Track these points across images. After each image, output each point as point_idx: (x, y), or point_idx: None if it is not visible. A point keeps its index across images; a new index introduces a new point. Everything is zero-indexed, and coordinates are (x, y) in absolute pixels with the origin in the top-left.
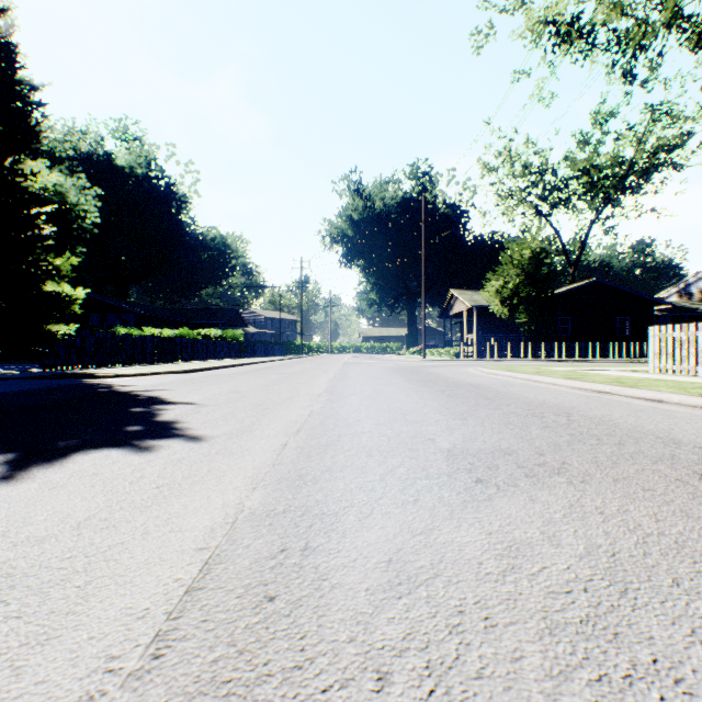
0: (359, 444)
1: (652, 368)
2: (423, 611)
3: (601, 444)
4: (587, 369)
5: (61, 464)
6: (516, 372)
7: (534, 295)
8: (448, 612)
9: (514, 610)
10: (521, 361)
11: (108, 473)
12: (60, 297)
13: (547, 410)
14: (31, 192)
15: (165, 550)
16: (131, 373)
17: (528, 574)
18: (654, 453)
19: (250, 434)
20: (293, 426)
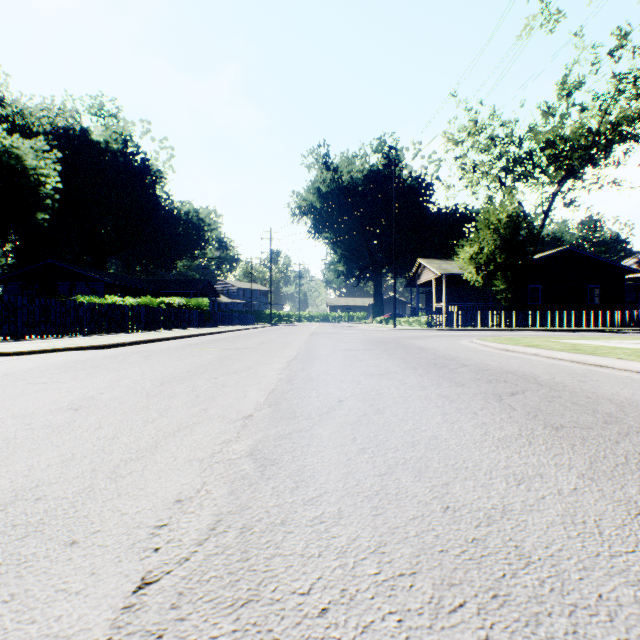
0: None
1: None
2: None
3: None
4: (619, 342)
5: None
6: (545, 348)
7: (511, 261)
8: None
9: None
10: (498, 330)
11: None
12: None
13: None
14: None
15: None
16: (6, 351)
17: None
18: None
19: None
20: None
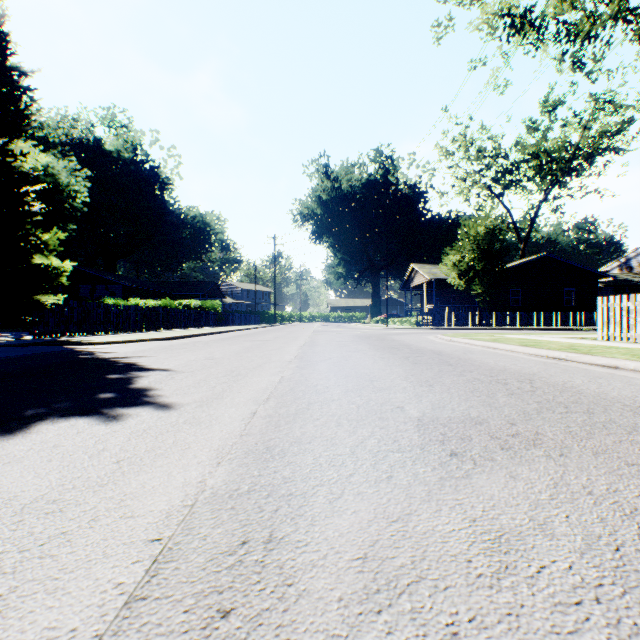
0: (328, 413)
1: (600, 335)
2: (409, 634)
3: (570, 413)
4: (539, 336)
5: (24, 435)
6: (474, 339)
7: (489, 268)
8: (438, 635)
9: (519, 632)
10: (476, 329)
11: (69, 445)
12: (48, 270)
13: (510, 377)
14: (21, 171)
15: (110, 542)
16: (114, 340)
17: (526, 576)
18: (626, 422)
19: (220, 402)
20: (263, 393)
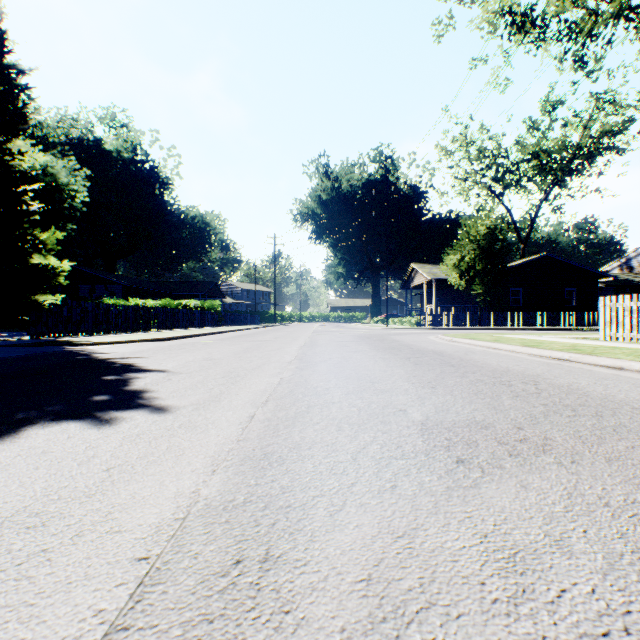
0: (328, 416)
1: (603, 335)
2: None
3: (579, 416)
4: (541, 336)
5: (12, 440)
6: (475, 340)
7: (489, 268)
8: None
9: None
10: (477, 329)
11: (58, 451)
12: (46, 269)
13: (514, 378)
14: (19, 170)
15: (94, 561)
16: (112, 341)
17: (545, 602)
18: (637, 426)
19: (217, 405)
20: (262, 395)
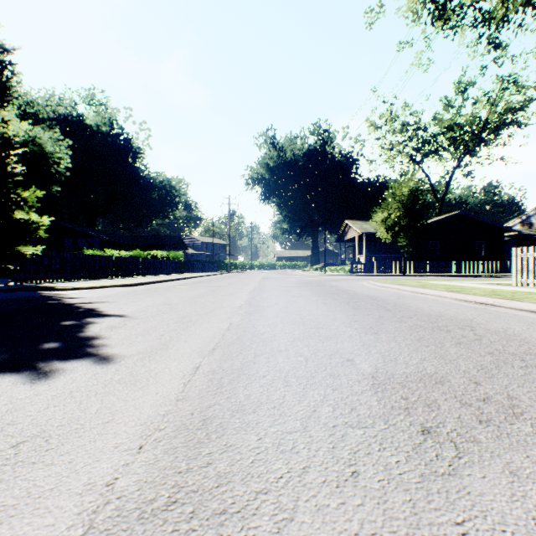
0: (275, 367)
1: (515, 282)
2: None
3: (531, 367)
4: (460, 282)
5: None
6: (403, 285)
7: (412, 224)
8: None
9: None
10: (402, 276)
11: None
12: (27, 224)
13: (449, 323)
14: (4, 137)
15: None
16: (85, 286)
17: None
18: None
19: (164, 354)
20: (210, 342)
